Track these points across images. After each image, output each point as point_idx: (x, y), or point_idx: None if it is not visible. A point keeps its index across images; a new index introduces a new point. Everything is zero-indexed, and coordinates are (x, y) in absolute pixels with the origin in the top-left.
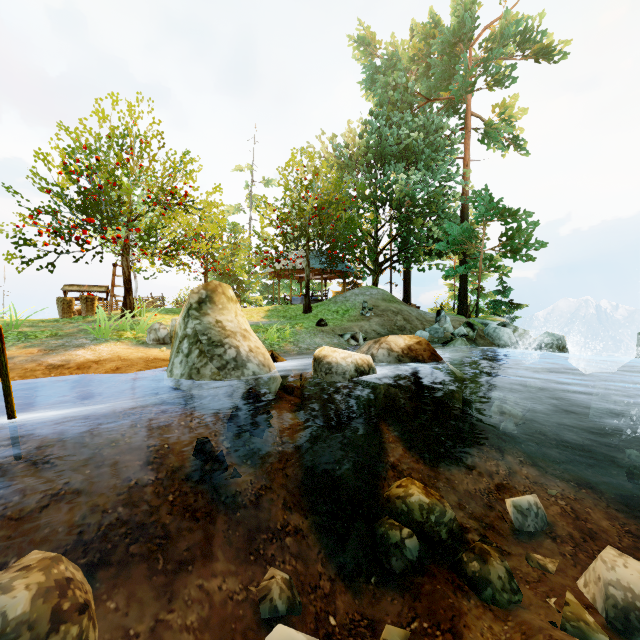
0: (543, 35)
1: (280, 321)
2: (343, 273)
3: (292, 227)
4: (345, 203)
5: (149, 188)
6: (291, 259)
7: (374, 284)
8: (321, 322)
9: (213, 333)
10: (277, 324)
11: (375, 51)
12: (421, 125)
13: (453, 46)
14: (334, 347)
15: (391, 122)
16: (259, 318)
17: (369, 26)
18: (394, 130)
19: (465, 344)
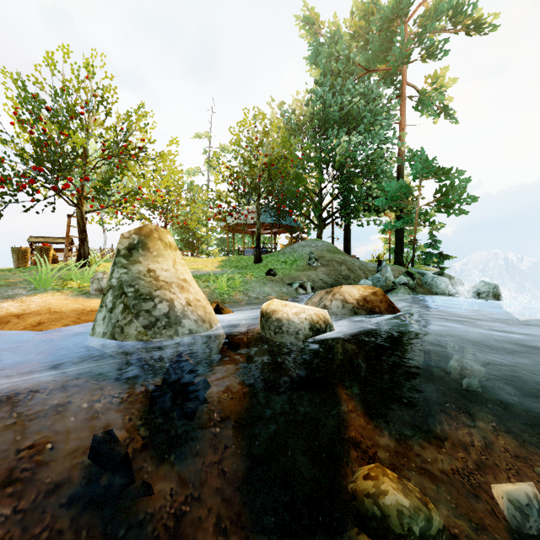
0: (474, 8)
1: (232, 270)
2: (290, 227)
3: (244, 183)
4: (293, 162)
5: (103, 141)
6: (243, 214)
7: (318, 237)
8: (270, 271)
9: (142, 284)
10: (228, 273)
11: (319, 31)
12: (361, 94)
13: (391, 21)
14: (283, 296)
15: (334, 90)
16: (213, 268)
17: (314, 7)
18: (337, 97)
19: (408, 292)
